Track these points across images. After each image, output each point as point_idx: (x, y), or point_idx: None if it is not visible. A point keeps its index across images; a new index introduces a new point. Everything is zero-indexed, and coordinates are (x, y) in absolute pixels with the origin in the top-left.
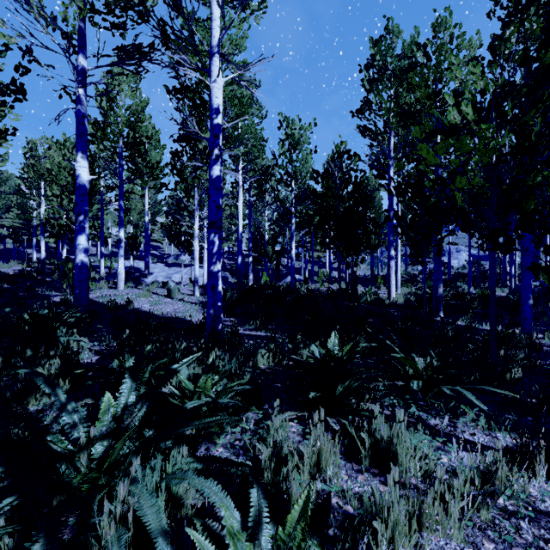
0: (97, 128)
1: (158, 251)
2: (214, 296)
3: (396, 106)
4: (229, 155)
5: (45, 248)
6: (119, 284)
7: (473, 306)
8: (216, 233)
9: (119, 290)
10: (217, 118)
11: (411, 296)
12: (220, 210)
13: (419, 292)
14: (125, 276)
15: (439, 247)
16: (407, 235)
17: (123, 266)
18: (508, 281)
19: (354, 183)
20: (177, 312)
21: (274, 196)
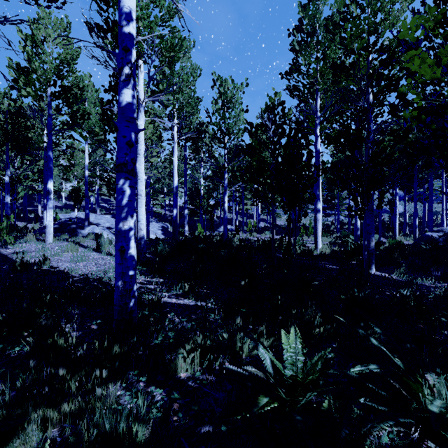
0: (19, 72)
1: (109, 204)
2: (123, 262)
3: (324, 66)
4: (165, 113)
5: (2, 201)
6: (47, 237)
7: (395, 256)
8: (126, 178)
9: (46, 244)
10: (128, 25)
11: (332, 246)
12: (132, 148)
13: (338, 241)
14: (60, 228)
15: (380, 200)
16: (350, 188)
17: (52, 219)
18: (407, 231)
19: (289, 135)
20: (98, 271)
21: (208, 152)
